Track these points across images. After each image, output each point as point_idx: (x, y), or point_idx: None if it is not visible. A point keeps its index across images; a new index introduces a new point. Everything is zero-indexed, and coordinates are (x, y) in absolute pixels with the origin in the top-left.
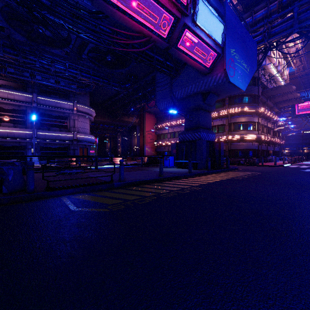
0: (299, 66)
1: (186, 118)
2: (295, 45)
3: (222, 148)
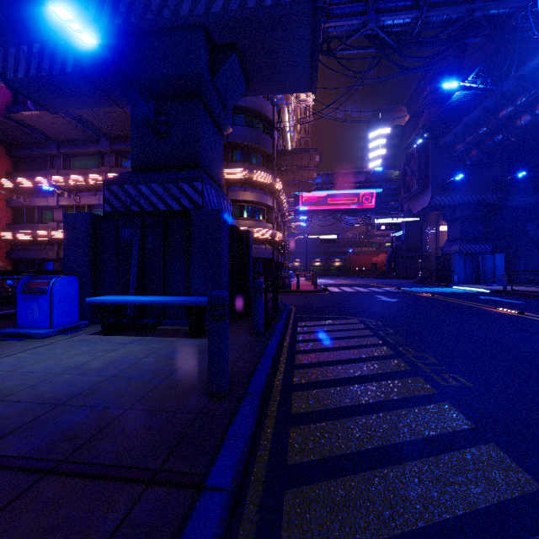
0: (302, 139)
1: (137, 125)
2: (307, 100)
3: (251, 251)
